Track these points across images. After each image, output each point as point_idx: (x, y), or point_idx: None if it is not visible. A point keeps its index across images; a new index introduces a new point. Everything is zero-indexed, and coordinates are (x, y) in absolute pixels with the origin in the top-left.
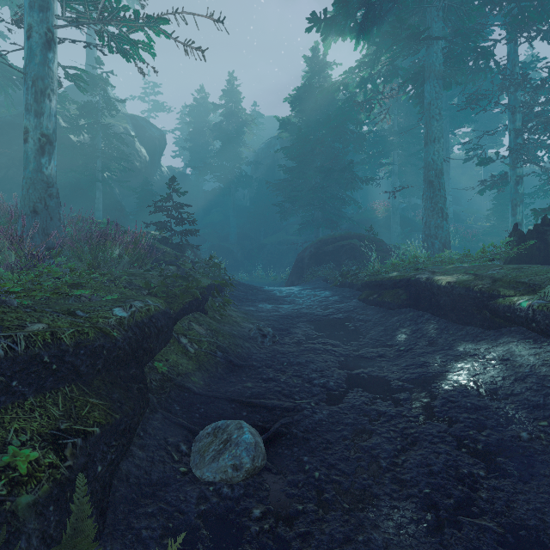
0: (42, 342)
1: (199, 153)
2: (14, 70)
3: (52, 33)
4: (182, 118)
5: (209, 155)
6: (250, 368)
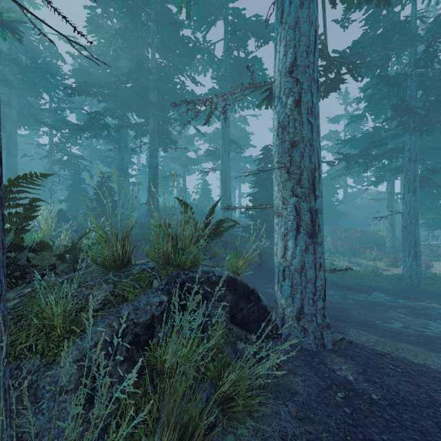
0: None
1: None
2: None
3: None
4: None
5: None
6: None
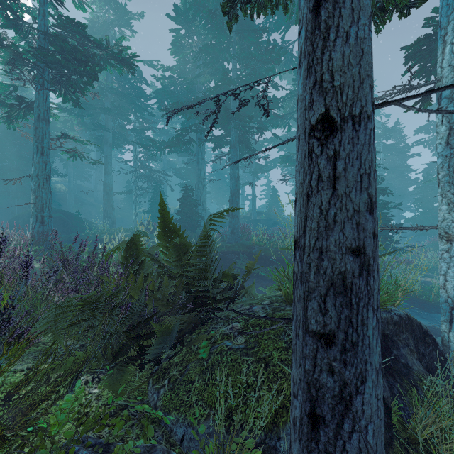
0: None
1: None
2: None
3: None
4: None
5: None
6: None
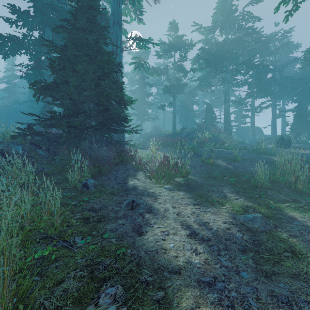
0: None
1: None
2: None
3: None
4: None
5: None
6: None
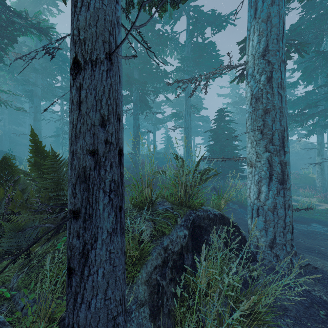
0: None
1: None
2: None
3: None
4: None
5: None
6: None
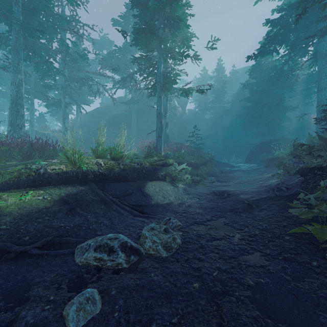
0: (187, 162)
1: (203, 101)
2: (145, 94)
3: (168, 97)
4: (194, 83)
5: (207, 101)
6: (217, 176)
